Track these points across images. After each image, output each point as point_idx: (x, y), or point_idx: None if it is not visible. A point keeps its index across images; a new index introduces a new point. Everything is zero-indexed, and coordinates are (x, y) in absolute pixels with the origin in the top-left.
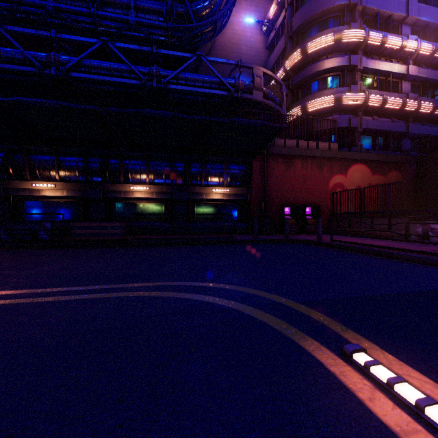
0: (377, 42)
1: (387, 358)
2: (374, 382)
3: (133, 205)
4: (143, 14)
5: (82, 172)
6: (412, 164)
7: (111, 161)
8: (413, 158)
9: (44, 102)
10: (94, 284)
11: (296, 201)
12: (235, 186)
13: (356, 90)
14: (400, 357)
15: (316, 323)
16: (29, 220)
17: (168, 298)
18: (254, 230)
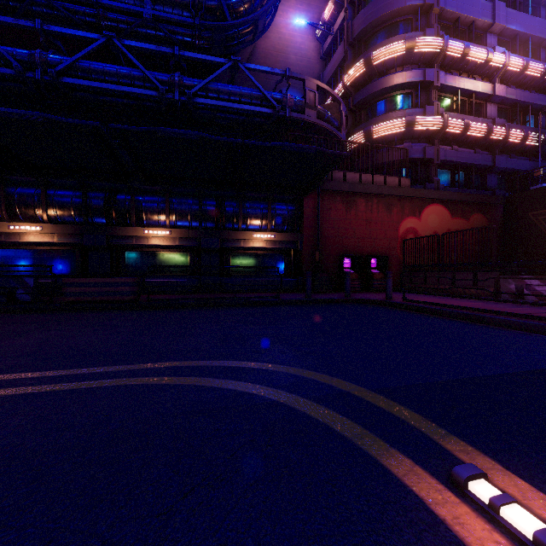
0: (457, 54)
1: (518, 487)
2: (511, 536)
3: (148, 255)
4: (162, 6)
5: (79, 210)
6: (499, 205)
7: (119, 196)
8: (500, 198)
9: (23, 113)
10: (81, 366)
11: (359, 250)
12: (282, 231)
13: (432, 113)
14: (537, 484)
15: (402, 425)
16: (6, 274)
17: (187, 387)
18: (307, 288)
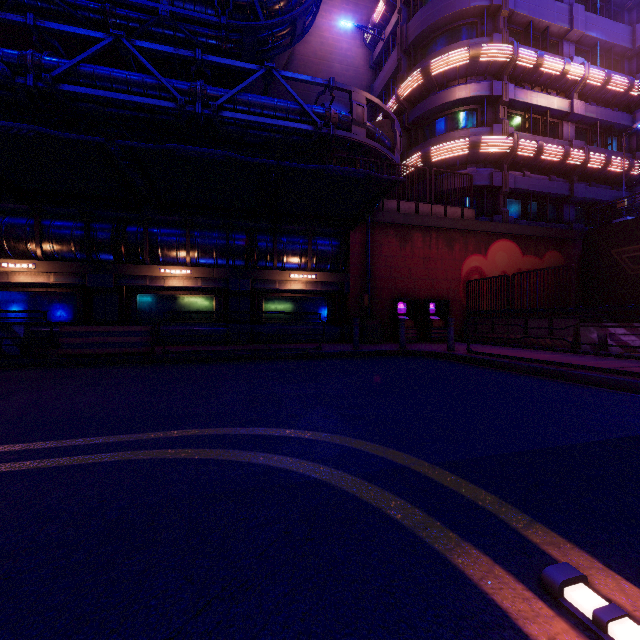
0: (529, 64)
1: (626, 593)
2: None
3: (165, 299)
4: (182, 2)
5: (81, 245)
6: (577, 242)
7: (130, 228)
8: (579, 233)
9: (10, 126)
10: (76, 435)
11: (415, 293)
12: (325, 270)
13: (500, 132)
14: None
15: (475, 509)
16: None
17: (207, 462)
18: (354, 338)
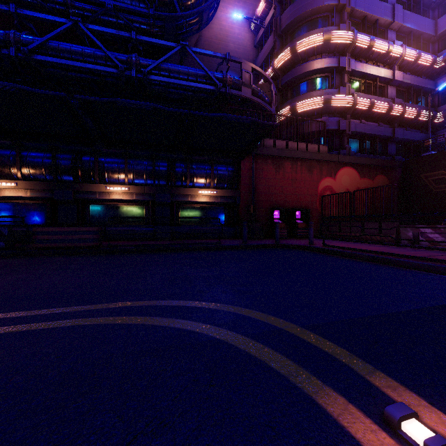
0: (365, 45)
1: None
2: None
3: (109, 208)
4: None
5: (49, 169)
6: (397, 169)
7: (85, 158)
8: (399, 162)
9: None
10: (41, 307)
11: (286, 204)
12: (223, 188)
13: (344, 92)
14: None
15: (332, 361)
16: None
17: (137, 327)
18: (243, 235)
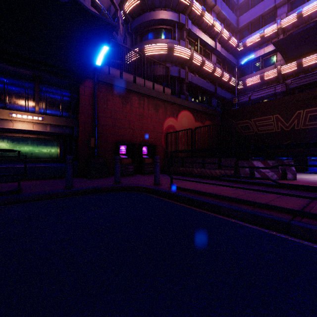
0: (198, 12)
1: None
2: None
3: None
4: None
5: None
6: (218, 117)
7: None
8: (219, 112)
9: None
10: None
11: (133, 139)
12: (57, 116)
13: (184, 46)
14: None
15: None
16: None
17: None
18: (66, 176)
